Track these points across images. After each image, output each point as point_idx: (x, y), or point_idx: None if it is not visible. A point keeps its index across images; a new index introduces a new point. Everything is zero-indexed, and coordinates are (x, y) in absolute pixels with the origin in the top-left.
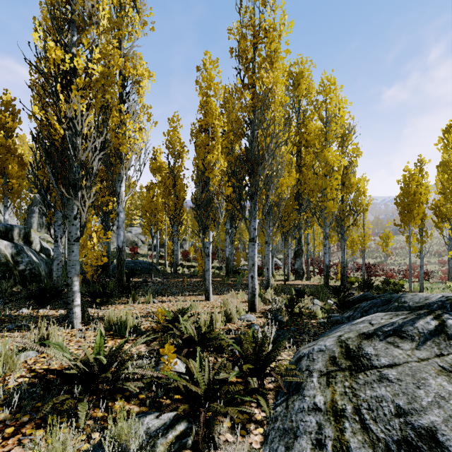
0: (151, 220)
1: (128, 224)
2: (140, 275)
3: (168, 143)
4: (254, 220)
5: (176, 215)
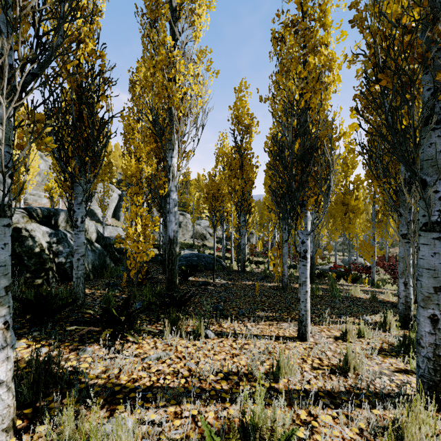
0: (212, 205)
1: (198, 217)
2: (201, 272)
3: (234, 116)
4: (440, 177)
5: (243, 201)
